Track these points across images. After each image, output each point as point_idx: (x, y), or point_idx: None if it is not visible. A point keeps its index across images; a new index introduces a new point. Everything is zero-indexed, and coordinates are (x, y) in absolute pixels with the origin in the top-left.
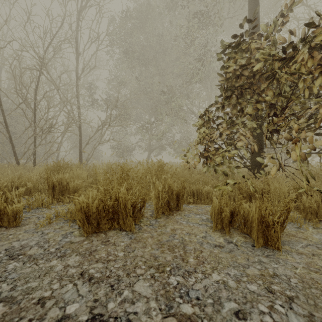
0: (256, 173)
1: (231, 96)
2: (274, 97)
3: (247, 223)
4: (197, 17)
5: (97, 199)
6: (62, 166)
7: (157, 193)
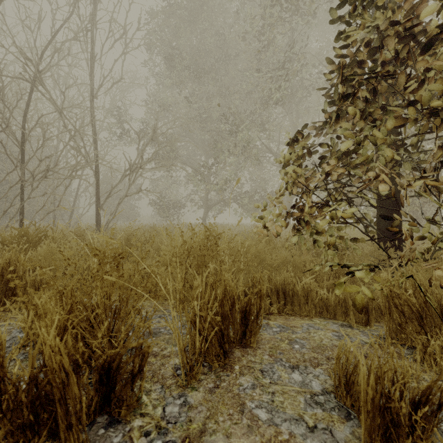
0: (388, 247)
1: (356, 94)
2: None
3: None
4: None
5: None
6: (31, 235)
7: (192, 316)
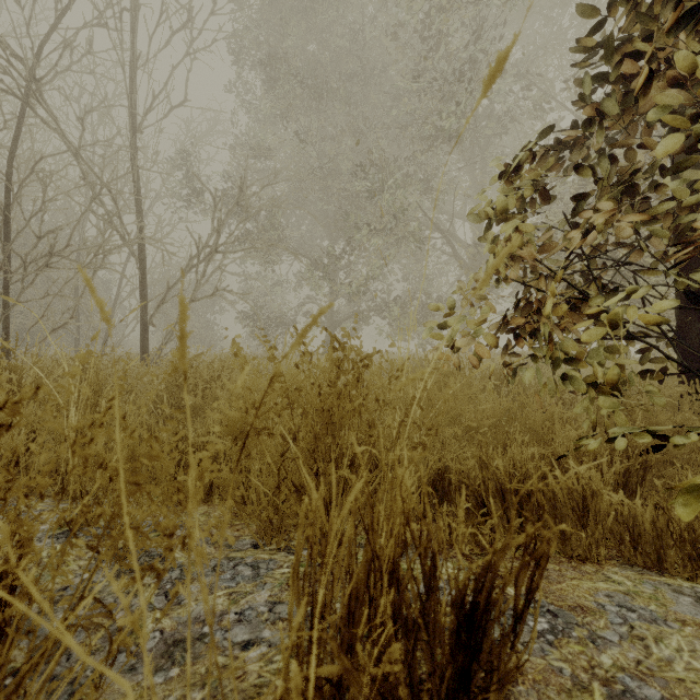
0: None
1: None
2: None
3: None
4: None
5: None
6: None
7: (281, 696)
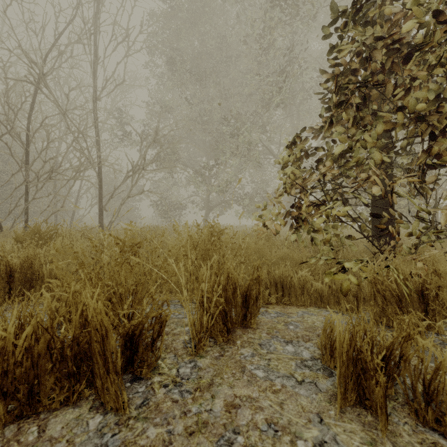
0: (382, 244)
1: (348, 101)
2: (430, 103)
3: (435, 397)
4: (279, 3)
5: (32, 325)
6: (43, 233)
7: (200, 297)
